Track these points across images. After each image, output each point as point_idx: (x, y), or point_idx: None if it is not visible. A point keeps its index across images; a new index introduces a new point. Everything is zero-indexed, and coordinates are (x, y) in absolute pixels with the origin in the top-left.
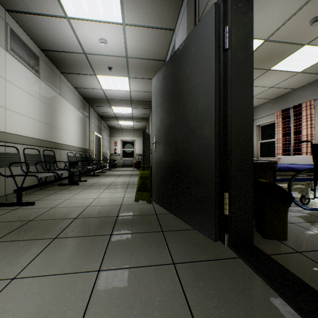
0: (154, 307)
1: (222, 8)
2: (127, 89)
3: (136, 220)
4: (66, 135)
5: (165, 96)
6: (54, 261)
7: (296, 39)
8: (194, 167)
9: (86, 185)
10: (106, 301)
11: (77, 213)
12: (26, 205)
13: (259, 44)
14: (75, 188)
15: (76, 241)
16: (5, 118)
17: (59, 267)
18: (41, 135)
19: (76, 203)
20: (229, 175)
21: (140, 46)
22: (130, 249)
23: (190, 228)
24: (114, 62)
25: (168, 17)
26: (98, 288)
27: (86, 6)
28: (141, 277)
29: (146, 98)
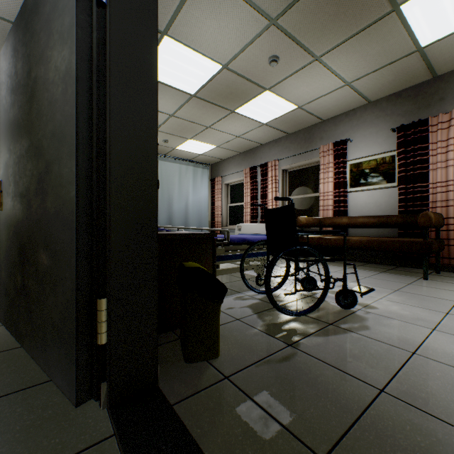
0: None
1: None
2: None
3: None
4: None
5: (14, 92)
6: None
7: (258, 79)
8: (51, 247)
9: None
10: None
11: None
12: None
13: (218, 70)
14: None
15: None
16: None
17: None
18: None
19: None
20: (108, 263)
21: None
22: None
23: (45, 380)
24: None
25: None
26: None
27: None
28: None
29: None
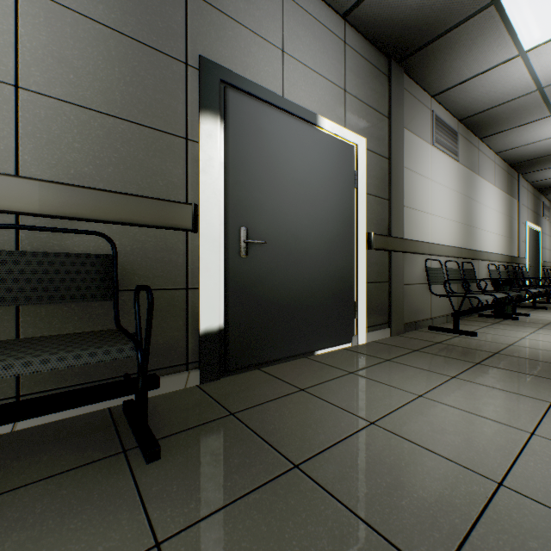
0: None
1: None
2: None
3: None
4: (485, 237)
5: None
6: None
7: None
8: None
9: (534, 322)
10: None
11: None
12: (465, 335)
13: None
14: (516, 323)
15: None
16: (430, 226)
17: None
18: (458, 242)
19: (547, 346)
20: None
21: None
22: None
23: None
24: None
25: None
26: None
27: None
28: None
29: None
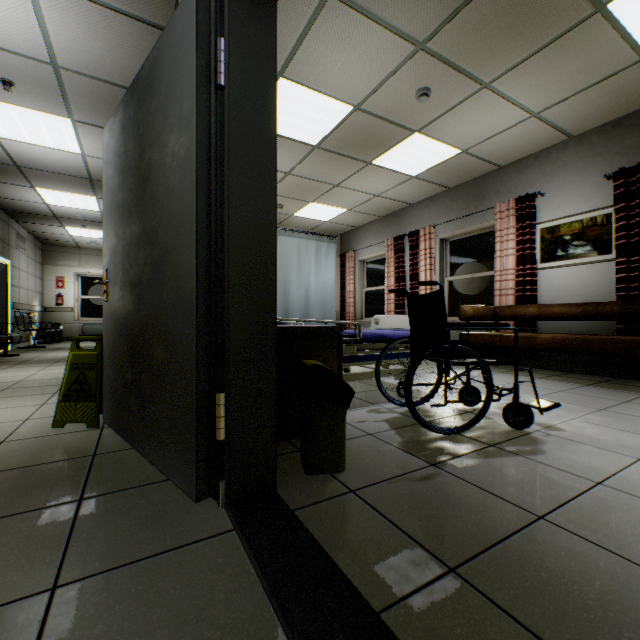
0: None
1: None
2: (74, 149)
3: (20, 480)
4: None
5: (124, 173)
6: None
7: (402, 120)
8: (168, 340)
9: None
10: None
11: None
12: None
13: (348, 113)
14: None
15: None
16: None
17: None
18: None
19: None
20: (226, 356)
21: (90, 48)
22: None
23: (161, 479)
24: (18, 69)
25: None
26: None
27: None
28: None
29: None
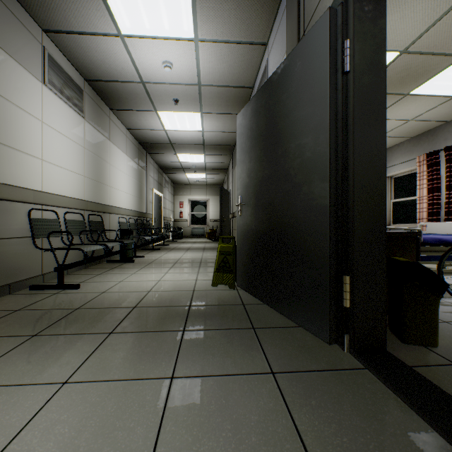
0: (250, 430)
1: (340, 14)
2: (199, 129)
3: (216, 312)
4: (117, 195)
5: (255, 139)
6: (113, 362)
7: (451, 49)
8: (299, 239)
9: (144, 262)
10: (185, 418)
11: (135, 300)
12: (69, 289)
13: (392, 59)
14: (130, 266)
15: (139, 337)
16: (42, 173)
17: (121, 370)
18: (86, 195)
19: (133, 287)
20: (350, 251)
21: (218, 70)
22: (212, 351)
23: (292, 325)
24: (182, 92)
25: (259, 26)
26: (173, 400)
27: (146, 19)
28: (229, 388)
29: (225, 141)
